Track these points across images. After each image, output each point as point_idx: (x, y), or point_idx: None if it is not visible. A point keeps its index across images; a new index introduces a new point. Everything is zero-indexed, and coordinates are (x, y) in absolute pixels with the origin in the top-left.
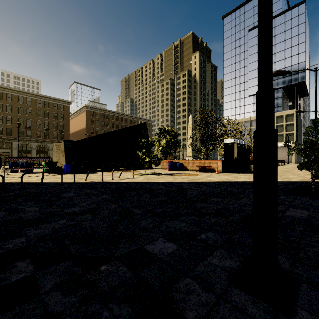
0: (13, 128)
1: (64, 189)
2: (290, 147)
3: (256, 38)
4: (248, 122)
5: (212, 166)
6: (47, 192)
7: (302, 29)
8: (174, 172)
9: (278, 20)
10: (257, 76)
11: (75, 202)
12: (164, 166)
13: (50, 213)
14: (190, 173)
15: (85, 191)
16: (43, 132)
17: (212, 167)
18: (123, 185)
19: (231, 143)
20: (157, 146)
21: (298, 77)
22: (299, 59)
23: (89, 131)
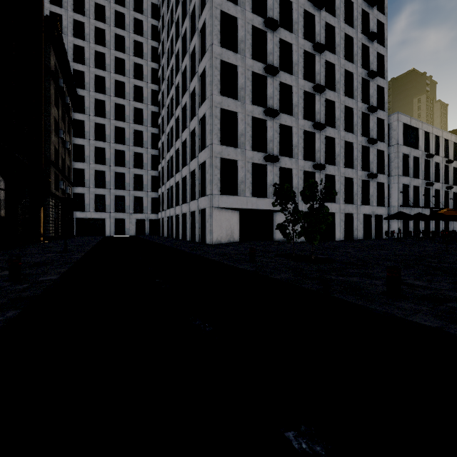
0: None
1: None
2: None
3: None
4: None
5: None
6: None
7: None
8: None
9: None
10: None
11: None
12: None
13: None
14: None
15: None
16: None
17: None
18: None
19: None
20: None
21: None
22: None
23: None
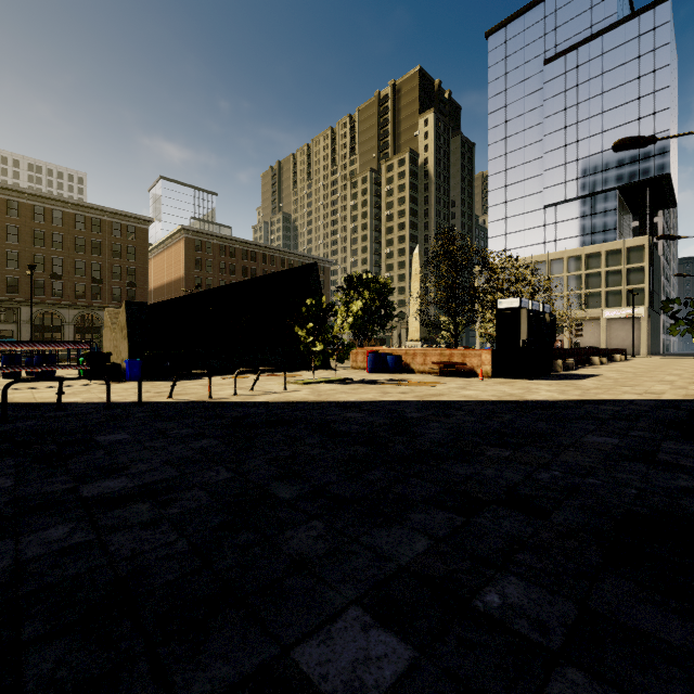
0: (21, 278)
1: (108, 420)
2: (637, 319)
3: (562, 79)
4: (543, 264)
5: (469, 362)
6: (61, 429)
7: (663, 57)
8: (382, 377)
9: (610, 39)
10: (563, 163)
11: (121, 459)
12: (357, 363)
13: (36, 499)
14: (418, 379)
15: (160, 427)
16: (89, 286)
17: (468, 364)
18: (259, 410)
19: (514, 310)
20: (341, 315)
21: (655, 163)
22: (658, 125)
23: (192, 284)
